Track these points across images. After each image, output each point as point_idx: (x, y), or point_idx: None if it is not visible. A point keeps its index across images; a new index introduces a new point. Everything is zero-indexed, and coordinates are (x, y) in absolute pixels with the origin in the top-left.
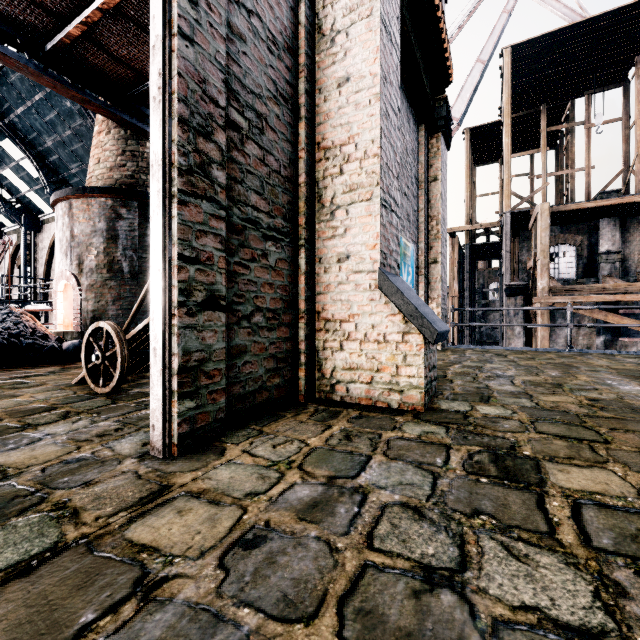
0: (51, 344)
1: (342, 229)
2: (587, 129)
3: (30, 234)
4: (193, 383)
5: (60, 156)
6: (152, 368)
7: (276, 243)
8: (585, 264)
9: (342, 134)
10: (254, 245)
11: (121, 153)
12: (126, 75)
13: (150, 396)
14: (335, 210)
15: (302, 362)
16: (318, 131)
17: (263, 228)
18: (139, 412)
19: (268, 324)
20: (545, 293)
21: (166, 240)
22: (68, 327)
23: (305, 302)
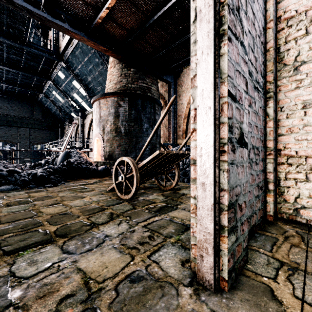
0: (94, 167)
1: (308, 80)
2: None
3: (82, 120)
4: (234, 217)
5: (93, 84)
6: (200, 201)
7: (258, 94)
8: None
9: (308, 1)
10: (250, 93)
11: (120, 75)
12: (124, 34)
13: (197, 227)
14: (299, 66)
15: (270, 189)
16: (279, 7)
17: (254, 80)
18: (154, 219)
19: (255, 159)
20: None
21: (216, 78)
22: (98, 159)
23: (273, 142)
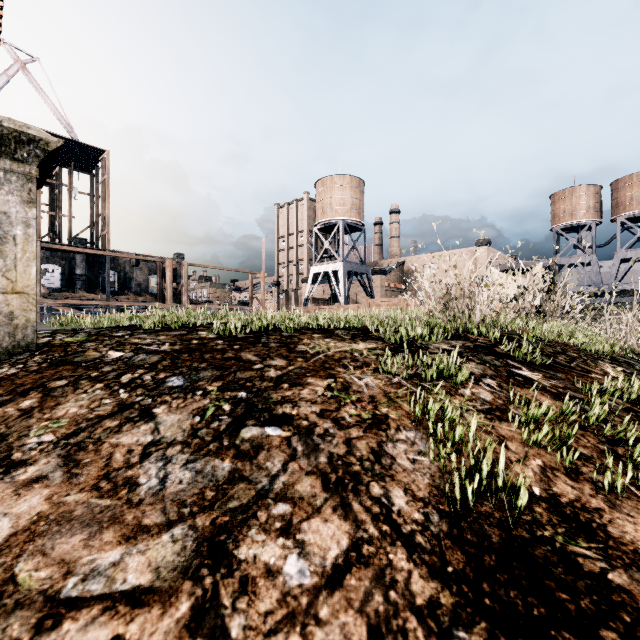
0: None
1: None
2: (70, 192)
3: None
4: None
5: None
6: None
7: None
8: (67, 279)
9: None
10: None
11: None
12: None
13: None
14: None
15: None
16: None
17: None
18: None
19: None
20: (39, 297)
21: None
22: None
23: None
